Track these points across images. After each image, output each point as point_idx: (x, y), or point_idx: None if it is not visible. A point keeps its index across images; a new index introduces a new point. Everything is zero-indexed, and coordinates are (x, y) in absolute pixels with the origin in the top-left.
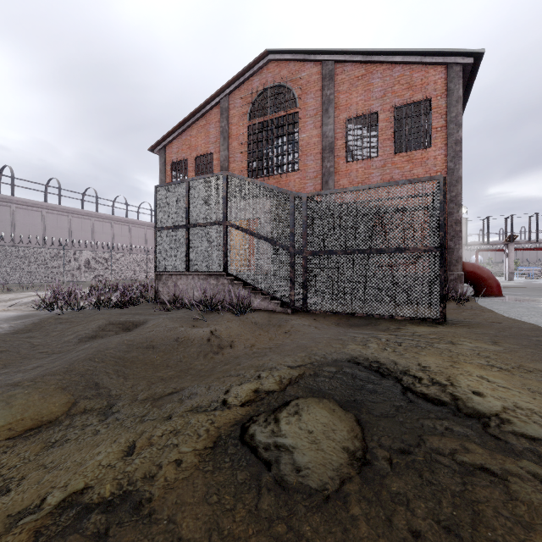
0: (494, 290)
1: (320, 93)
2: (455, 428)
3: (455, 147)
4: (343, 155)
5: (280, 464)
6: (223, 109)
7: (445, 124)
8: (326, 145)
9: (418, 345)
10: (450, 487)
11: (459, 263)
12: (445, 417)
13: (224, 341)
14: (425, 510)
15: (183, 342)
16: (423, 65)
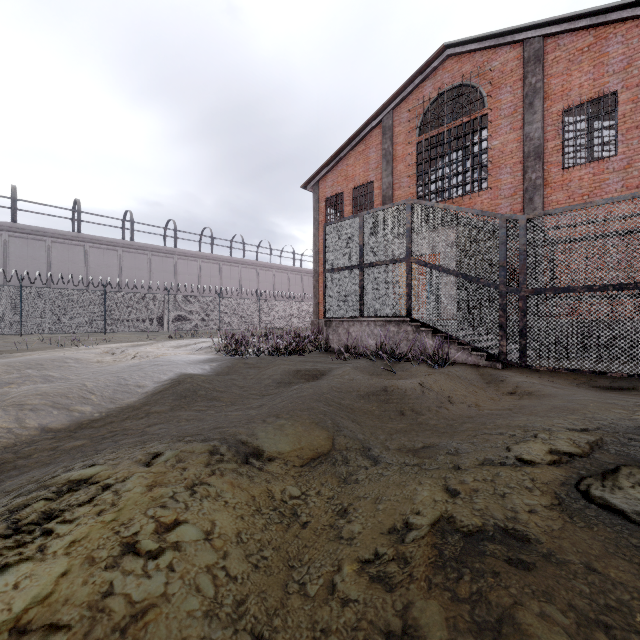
0: None
1: (520, 83)
2: None
3: None
4: (557, 160)
5: None
6: (385, 128)
7: None
8: (530, 150)
9: None
10: None
11: None
12: None
13: (440, 395)
14: None
15: (394, 393)
16: None
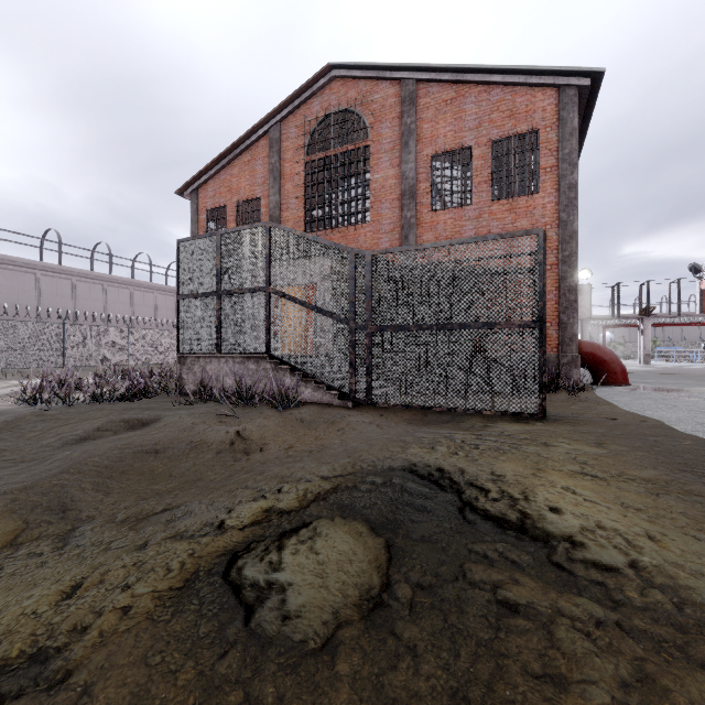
0: (619, 376)
1: (398, 121)
2: (510, 555)
3: (568, 193)
4: (427, 202)
5: (264, 607)
6: (273, 141)
7: (557, 163)
8: (406, 188)
9: (501, 447)
10: (477, 634)
11: (573, 342)
12: (503, 542)
13: (254, 444)
14: (434, 665)
15: (197, 446)
16: (528, 87)
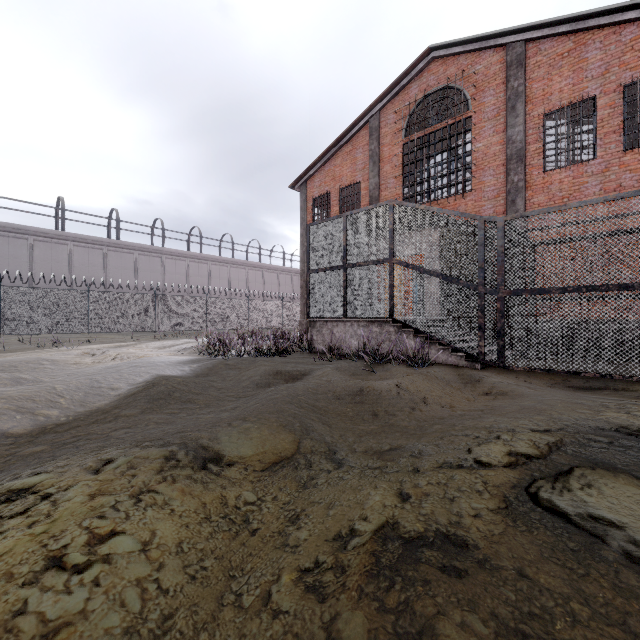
0: None
1: (503, 87)
2: None
3: None
4: (538, 163)
5: (616, 540)
6: (372, 129)
7: None
8: (512, 153)
9: None
10: None
11: None
12: None
13: (415, 396)
14: None
15: (370, 394)
16: None
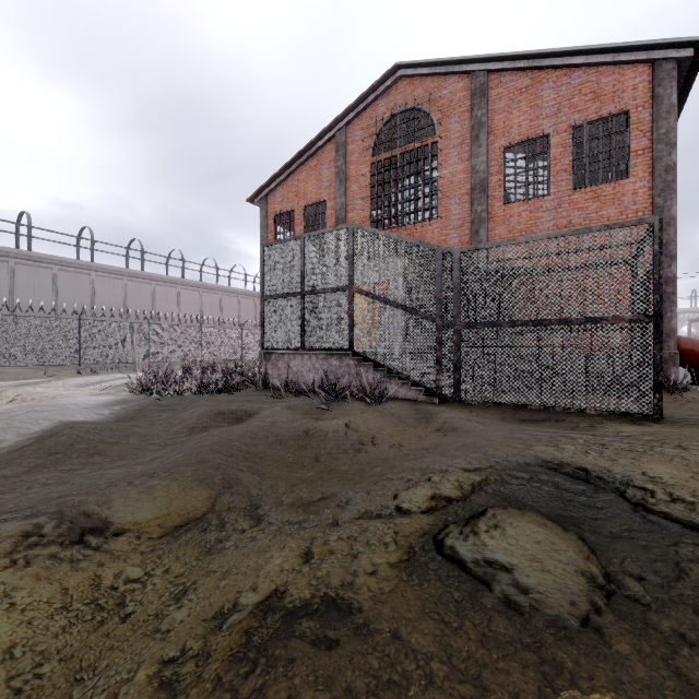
0: None
1: (468, 115)
2: None
3: (665, 176)
4: (499, 195)
5: (501, 584)
6: (339, 145)
7: (650, 144)
8: (476, 183)
9: (633, 448)
10: None
11: (671, 338)
12: None
13: (364, 436)
14: None
15: (315, 436)
16: (615, 66)
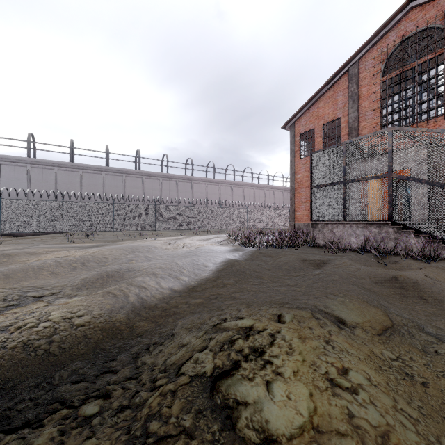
0: None
1: None
2: None
3: None
4: None
5: None
6: (351, 75)
7: None
8: None
9: None
10: None
11: None
12: None
13: None
14: None
15: (406, 281)
16: None
